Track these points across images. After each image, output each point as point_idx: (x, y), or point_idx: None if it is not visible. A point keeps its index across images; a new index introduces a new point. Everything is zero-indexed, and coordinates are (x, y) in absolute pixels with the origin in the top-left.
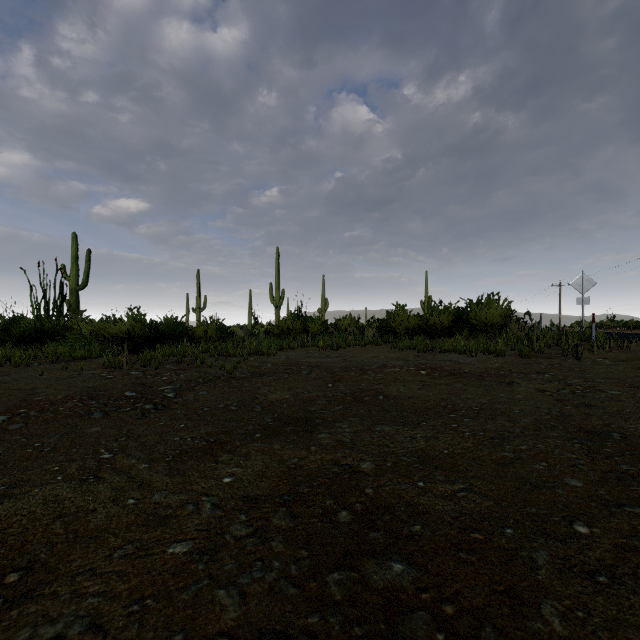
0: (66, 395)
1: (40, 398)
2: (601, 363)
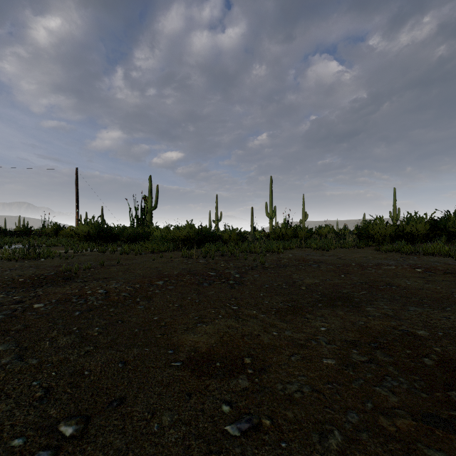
0: (178, 272)
1: (166, 273)
2: None
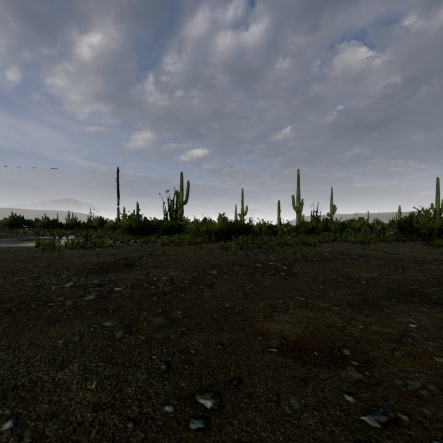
0: (224, 263)
1: (213, 263)
2: None
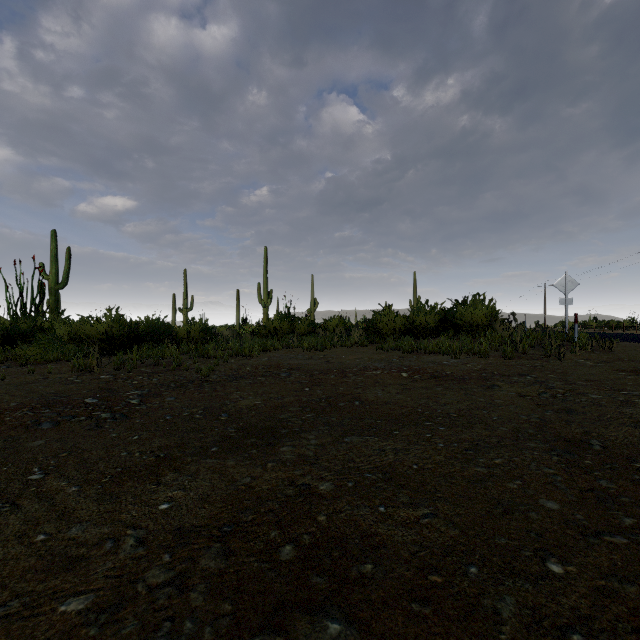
0: (20, 402)
1: None
2: (583, 364)
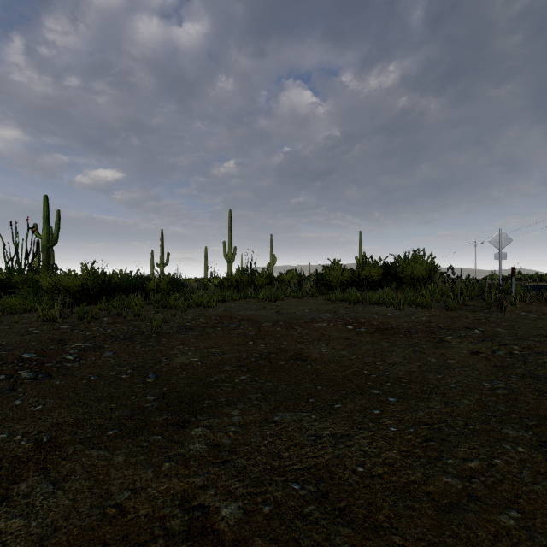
0: None
1: None
2: (526, 317)
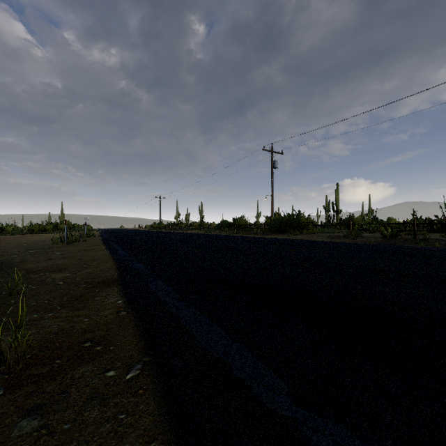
0: None
1: None
2: None
